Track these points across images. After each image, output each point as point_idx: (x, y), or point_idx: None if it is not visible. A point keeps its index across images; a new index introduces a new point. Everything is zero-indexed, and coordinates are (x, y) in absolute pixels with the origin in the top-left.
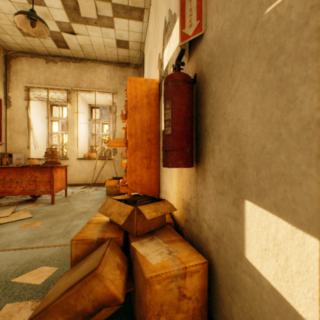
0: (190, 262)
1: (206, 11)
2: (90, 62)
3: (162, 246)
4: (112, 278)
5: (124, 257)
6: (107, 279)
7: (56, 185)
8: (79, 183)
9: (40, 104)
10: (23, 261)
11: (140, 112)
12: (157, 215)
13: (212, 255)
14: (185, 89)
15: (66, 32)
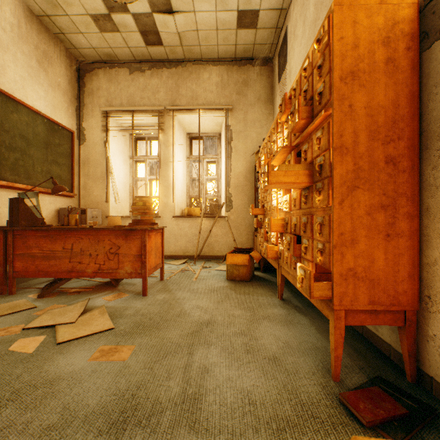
0: None
1: None
2: (192, 65)
3: None
4: None
5: None
6: None
7: (149, 262)
8: (176, 255)
9: (121, 138)
10: None
11: (365, 86)
12: None
13: None
14: None
15: (160, 11)
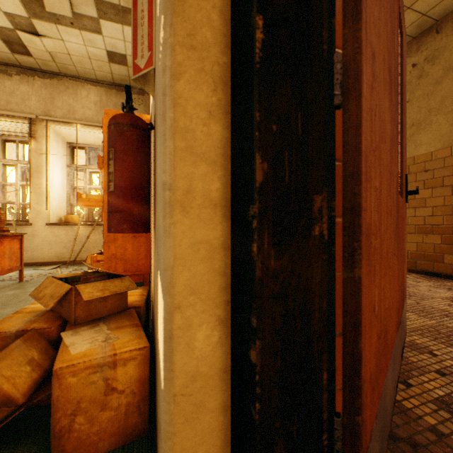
0: (124, 348)
1: (155, 42)
2: (69, 80)
3: (102, 334)
4: (10, 375)
5: (50, 352)
6: None
7: (1, 264)
8: (50, 261)
9: None
10: None
11: None
12: (103, 295)
13: (156, 338)
14: (132, 136)
15: (25, 30)
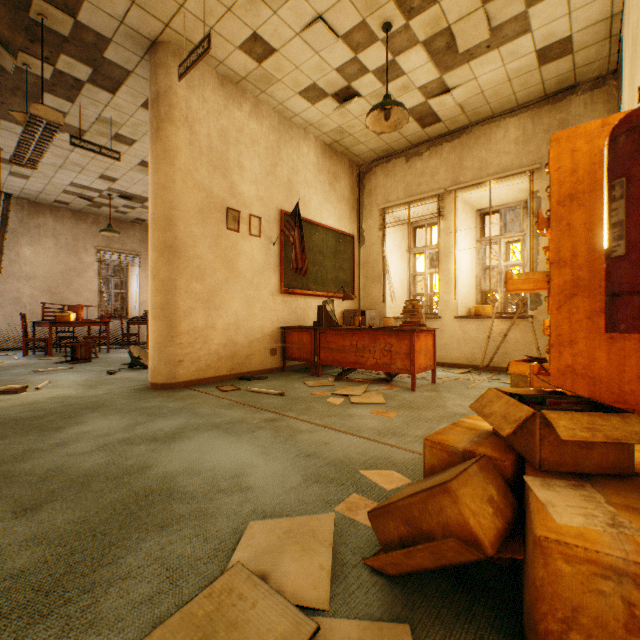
0: None
1: None
2: (479, 127)
3: (598, 507)
4: (473, 509)
5: (508, 496)
6: (464, 504)
7: (418, 361)
8: (458, 363)
9: (398, 231)
10: (371, 454)
11: (585, 204)
12: (592, 438)
13: None
14: None
15: (435, 95)
